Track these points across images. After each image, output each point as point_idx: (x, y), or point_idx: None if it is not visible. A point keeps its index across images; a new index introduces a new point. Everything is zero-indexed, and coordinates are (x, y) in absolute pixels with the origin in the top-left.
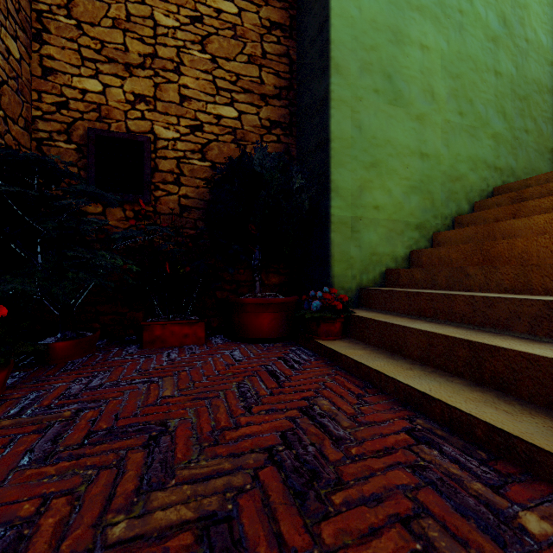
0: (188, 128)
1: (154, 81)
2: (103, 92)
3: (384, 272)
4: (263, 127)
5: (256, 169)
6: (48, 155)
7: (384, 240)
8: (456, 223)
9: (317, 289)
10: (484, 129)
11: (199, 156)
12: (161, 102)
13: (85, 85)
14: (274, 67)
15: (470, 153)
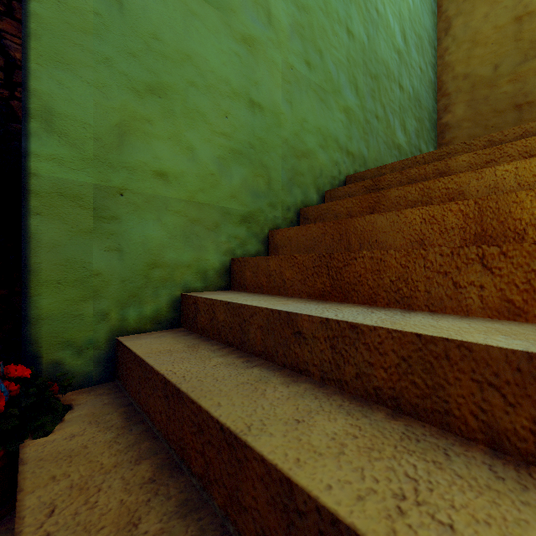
0: None
1: None
2: None
3: (179, 299)
4: None
5: None
6: None
7: (179, 239)
8: (302, 217)
9: None
10: (335, 97)
11: None
12: None
13: None
14: None
15: (320, 123)
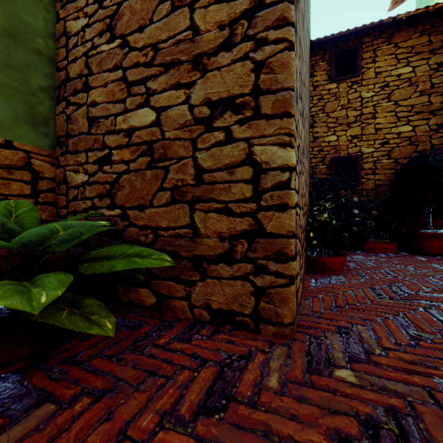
0: (380, 144)
1: (361, 127)
2: (337, 140)
3: None
4: (432, 130)
5: (430, 163)
6: (315, 172)
7: None
8: None
9: None
10: None
11: (386, 158)
12: (364, 136)
13: (329, 139)
14: (440, 91)
15: None
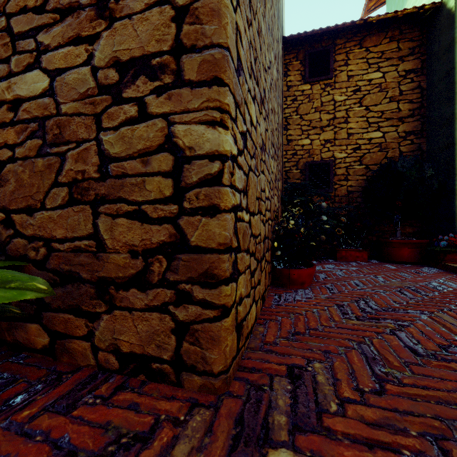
0: (352, 150)
1: (334, 131)
2: (310, 144)
3: None
4: (400, 137)
5: (399, 170)
6: (289, 176)
7: None
8: None
9: (444, 235)
10: None
11: (358, 163)
12: (337, 140)
13: (303, 142)
14: (408, 98)
15: None
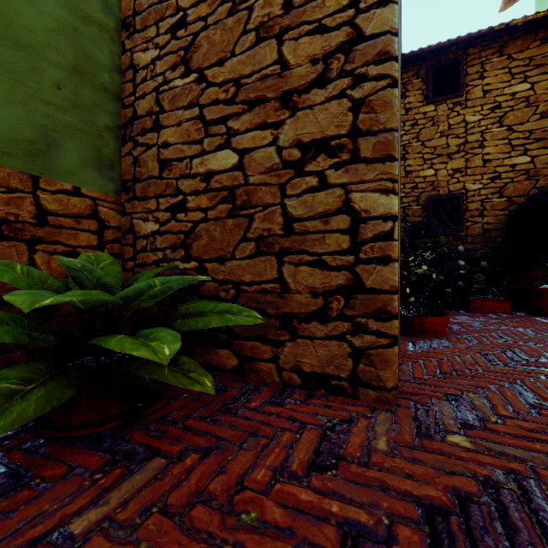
0: (489, 179)
1: (465, 158)
2: (435, 174)
3: None
4: None
5: None
6: (408, 214)
7: None
8: None
9: None
10: None
11: (497, 196)
12: (469, 169)
13: (425, 173)
14: None
15: None
